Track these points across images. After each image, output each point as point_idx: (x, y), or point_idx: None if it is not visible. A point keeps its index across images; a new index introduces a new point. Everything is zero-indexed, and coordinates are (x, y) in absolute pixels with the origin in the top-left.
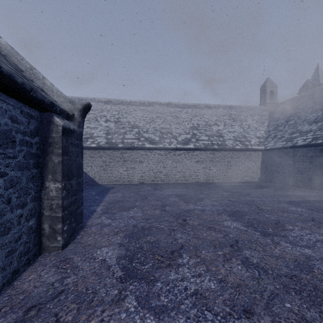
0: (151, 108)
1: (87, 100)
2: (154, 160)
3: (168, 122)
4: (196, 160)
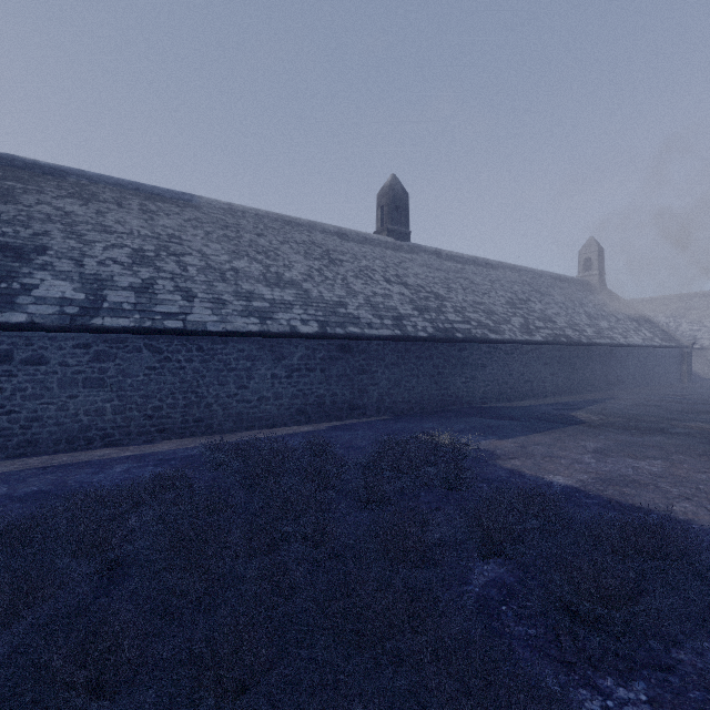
0: None
1: (688, 296)
2: None
3: None
4: None
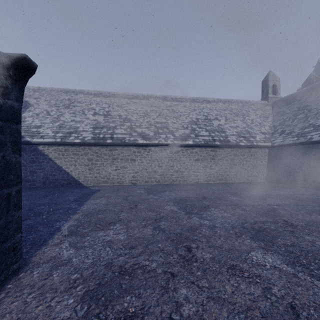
0: (145, 101)
1: (75, 92)
2: (148, 158)
3: (164, 116)
4: (196, 158)
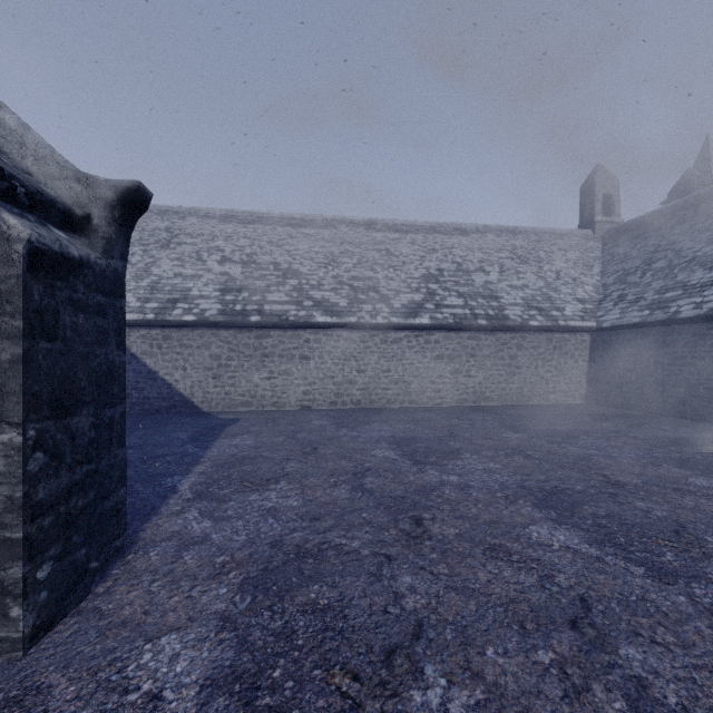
0: (329, 232)
1: (179, 212)
2: (335, 354)
3: (369, 265)
4: (436, 353)
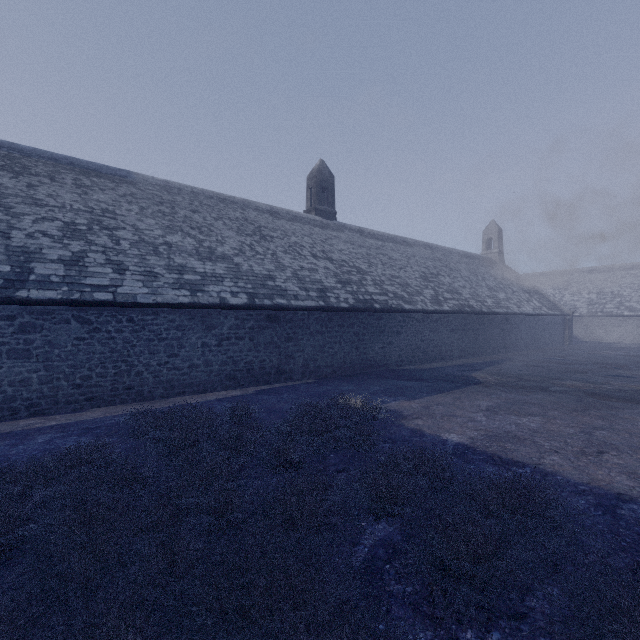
0: None
1: (570, 272)
2: (632, 325)
3: None
4: None
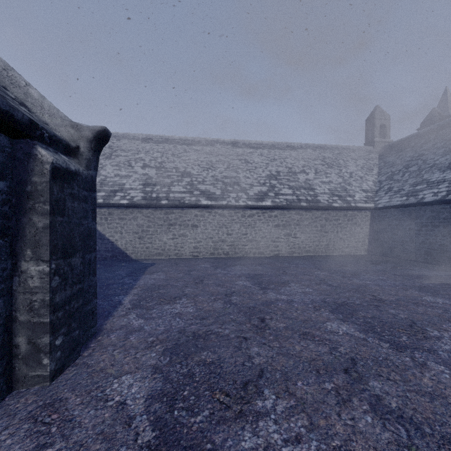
0: (209, 148)
1: (117, 136)
2: (213, 224)
3: (234, 169)
4: (275, 223)
